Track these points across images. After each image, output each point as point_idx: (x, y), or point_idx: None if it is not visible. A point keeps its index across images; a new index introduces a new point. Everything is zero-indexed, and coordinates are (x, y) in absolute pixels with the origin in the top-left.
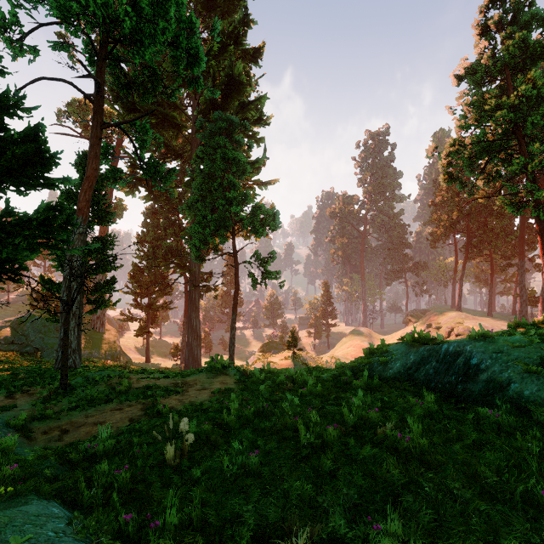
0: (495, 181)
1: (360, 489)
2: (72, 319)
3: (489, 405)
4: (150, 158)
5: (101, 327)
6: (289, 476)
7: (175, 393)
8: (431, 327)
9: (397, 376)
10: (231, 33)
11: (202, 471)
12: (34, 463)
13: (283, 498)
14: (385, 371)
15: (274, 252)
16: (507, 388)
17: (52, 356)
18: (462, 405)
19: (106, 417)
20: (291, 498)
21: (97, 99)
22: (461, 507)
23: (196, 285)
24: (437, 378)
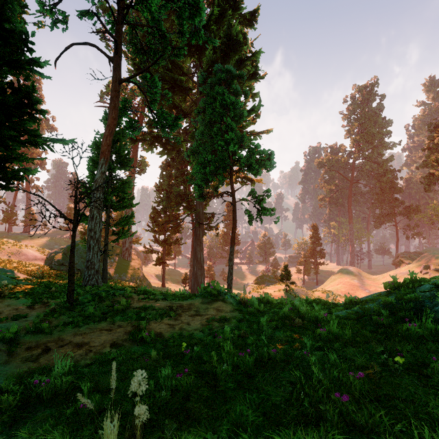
0: None
1: None
2: (96, 244)
3: None
4: (160, 110)
5: (129, 257)
6: None
7: (168, 316)
8: (429, 269)
9: None
10: (229, 0)
11: None
12: None
13: None
14: None
15: (268, 190)
16: None
17: None
18: None
19: (92, 338)
20: None
21: (115, 58)
22: None
23: (200, 223)
24: None
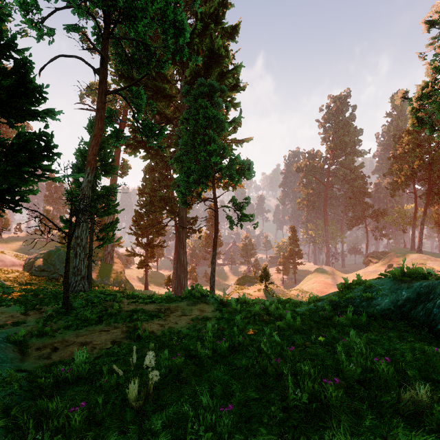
0: None
1: None
2: (82, 251)
3: None
4: (145, 120)
5: (111, 260)
6: None
7: (158, 317)
8: (392, 267)
9: (386, 313)
10: (212, 14)
11: (165, 420)
12: None
13: None
14: (371, 308)
15: (248, 198)
16: None
17: None
18: None
19: (93, 338)
20: None
21: (102, 70)
22: None
23: (184, 227)
24: None
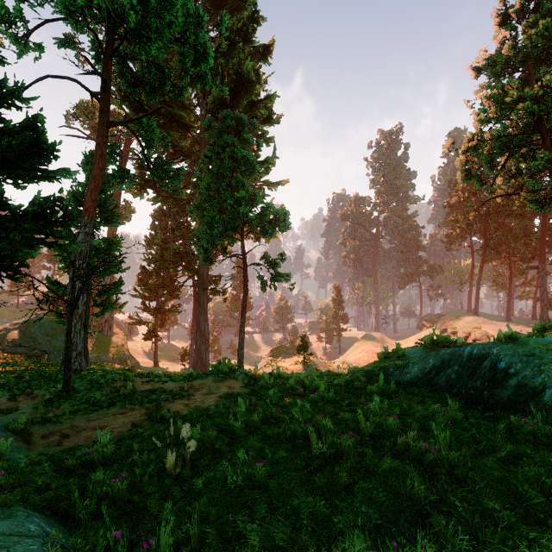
0: (516, 178)
1: (381, 507)
2: (78, 321)
3: (520, 412)
4: (158, 158)
5: (109, 331)
6: (299, 489)
7: (180, 397)
8: (446, 332)
9: (415, 381)
10: (240, 30)
11: (205, 481)
12: (25, 470)
13: (292, 516)
14: (402, 376)
15: (283, 254)
16: (540, 394)
17: (59, 359)
18: (490, 412)
19: (108, 422)
20: (301, 516)
21: (103, 97)
22: (505, 534)
23: (205, 288)
24: (460, 383)
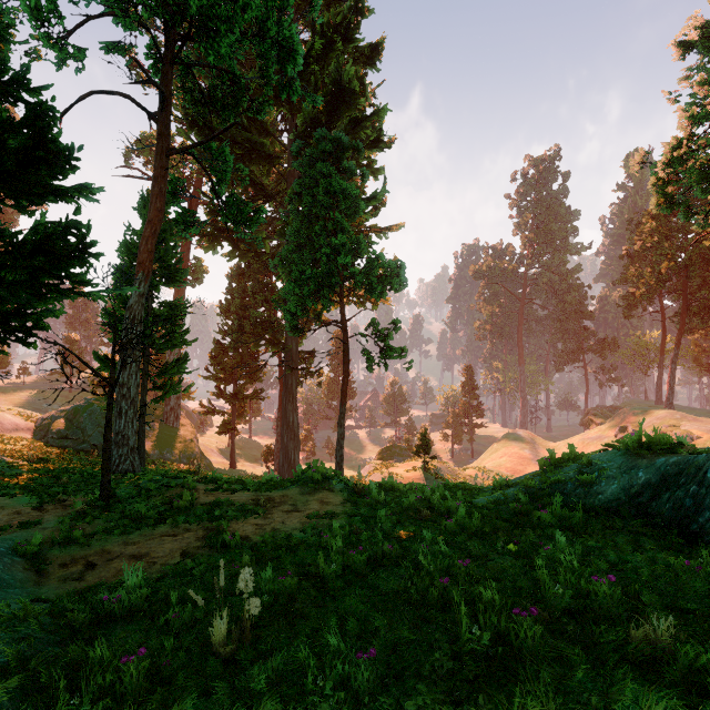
0: None
1: None
2: (130, 407)
3: None
4: (232, 196)
5: (175, 421)
6: None
7: (254, 514)
8: (626, 431)
9: (614, 506)
10: (339, 26)
11: (270, 675)
12: None
13: None
14: (590, 497)
15: (397, 321)
16: None
17: None
18: None
19: (151, 547)
20: None
21: (162, 116)
22: None
23: (293, 367)
24: (704, 516)
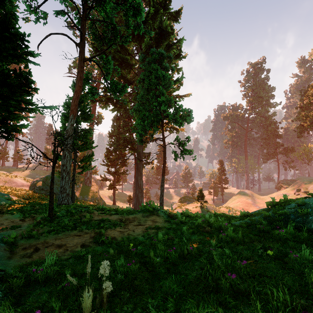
0: None
1: None
2: (67, 175)
3: None
4: (112, 80)
5: (89, 183)
6: None
7: (119, 226)
8: (300, 191)
9: None
10: (161, 3)
11: None
12: None
13: None
14: (307, 223)
15: (188, 137)
16: None
17: None
18: None
19: (67, 241)
20: None
21: (81, 44)
22: None
23: (141, 159)
24: None
